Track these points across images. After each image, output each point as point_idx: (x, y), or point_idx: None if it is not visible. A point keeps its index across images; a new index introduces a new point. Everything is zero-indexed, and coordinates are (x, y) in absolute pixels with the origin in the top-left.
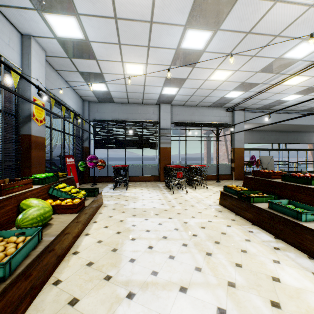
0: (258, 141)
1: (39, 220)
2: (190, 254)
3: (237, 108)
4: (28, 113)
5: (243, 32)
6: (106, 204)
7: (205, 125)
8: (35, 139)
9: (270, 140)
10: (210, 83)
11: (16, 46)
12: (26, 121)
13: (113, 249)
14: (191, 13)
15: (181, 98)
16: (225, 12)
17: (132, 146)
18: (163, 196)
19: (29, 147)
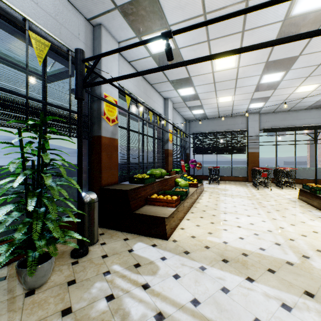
0: None
1: (186, 185)
2: (257, 211)
3: None
4: (167, 138)
5: (314, 65)
6: (206, 190)
7: (299, 129)
8: (169, 151)
9: None
10: (297, 94)
11: (163, 106)
12: (166, 142)
13: (215, 204)
14: (263, 69)
15: (269, 108)
16: (291, 63)
17: (222, 152)
18: (248, 190)
19: (167, 156)
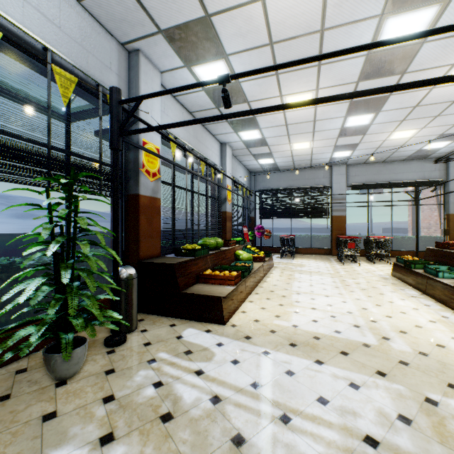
0: None
1: (249, 259)
2: (338, 290)
3: None
4: (224, 196)
5: (408, 107)
6: (276, 266)
7: (397, 186)
8: (228, 214)
9: None
10: (392, 142)
11: (219, 153)
12: (223, 202)
13: (287, 283)
14: (348, 110)
15: (359, 158)
16: (381, 103)
17: (299, 216)
18: (330, 266)
19: (225, 220)
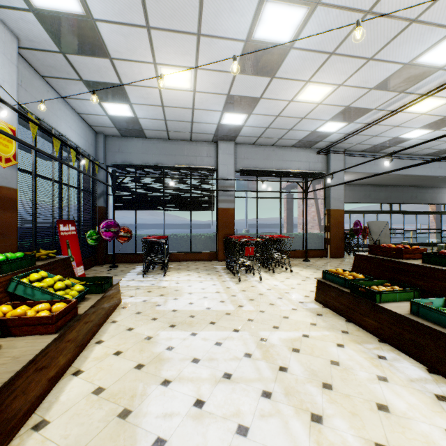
0: (361, 200)
1: None
2: (280, 421)
3: (334, 149)
4: None
5: (359, 11)
6: (126, 303)
7: (286, 175)
8: None
9: (378, 198)
10: (296, 107)
11: None
12: None
13: (122, 413)
14: None
15: (251, 133)
16: None
17: (175, 207)
18: (222, 286)
19: None
